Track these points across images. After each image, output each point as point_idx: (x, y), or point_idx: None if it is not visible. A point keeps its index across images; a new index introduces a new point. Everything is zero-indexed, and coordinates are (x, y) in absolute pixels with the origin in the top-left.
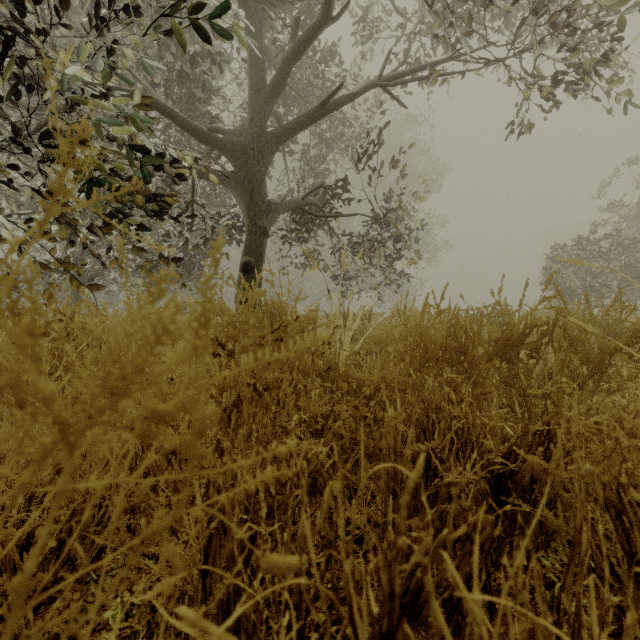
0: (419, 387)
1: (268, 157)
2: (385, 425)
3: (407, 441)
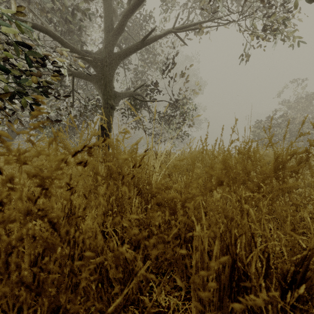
0: (223, 206)
1: (114, 67)
2: (194, 245)
3: (213, 256)
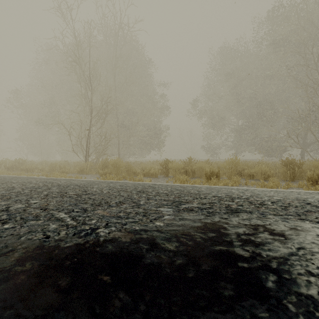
0: None
1: (304, 138)
2: None
3: None
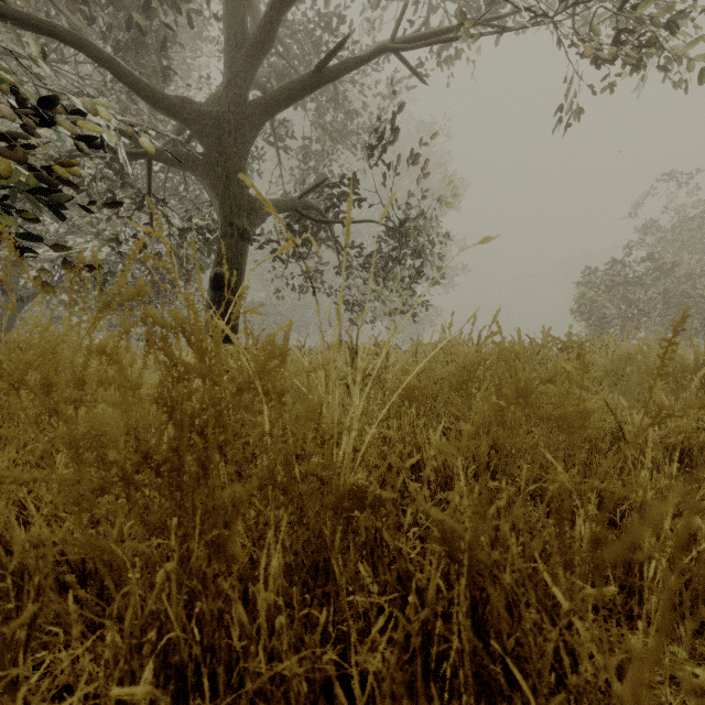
0: None
1: (250, 135)
2: None
3: None
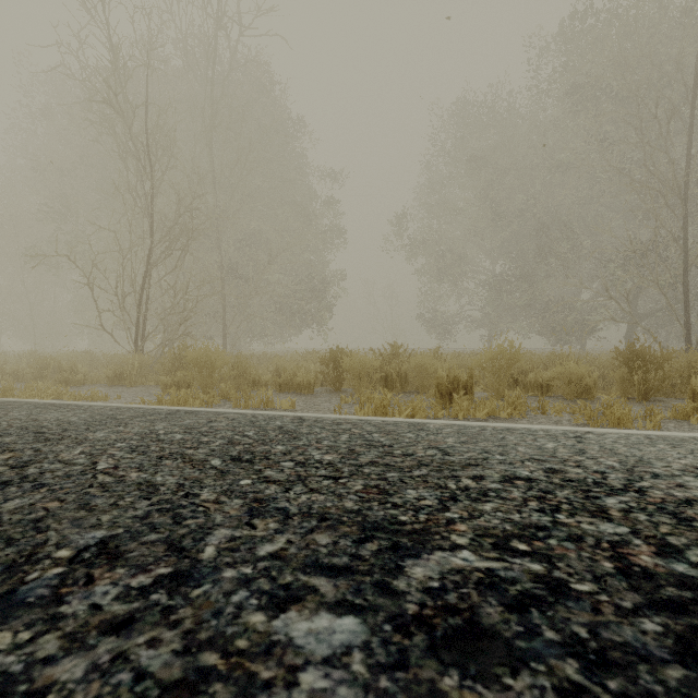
0: None
1: (633, 302)
2: None
3: None
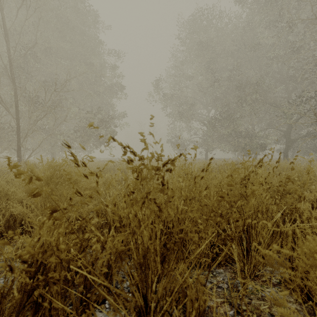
0: None
1: (289, 132)
2: None
3: None
